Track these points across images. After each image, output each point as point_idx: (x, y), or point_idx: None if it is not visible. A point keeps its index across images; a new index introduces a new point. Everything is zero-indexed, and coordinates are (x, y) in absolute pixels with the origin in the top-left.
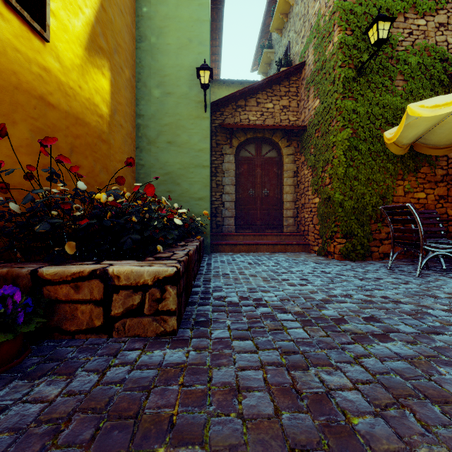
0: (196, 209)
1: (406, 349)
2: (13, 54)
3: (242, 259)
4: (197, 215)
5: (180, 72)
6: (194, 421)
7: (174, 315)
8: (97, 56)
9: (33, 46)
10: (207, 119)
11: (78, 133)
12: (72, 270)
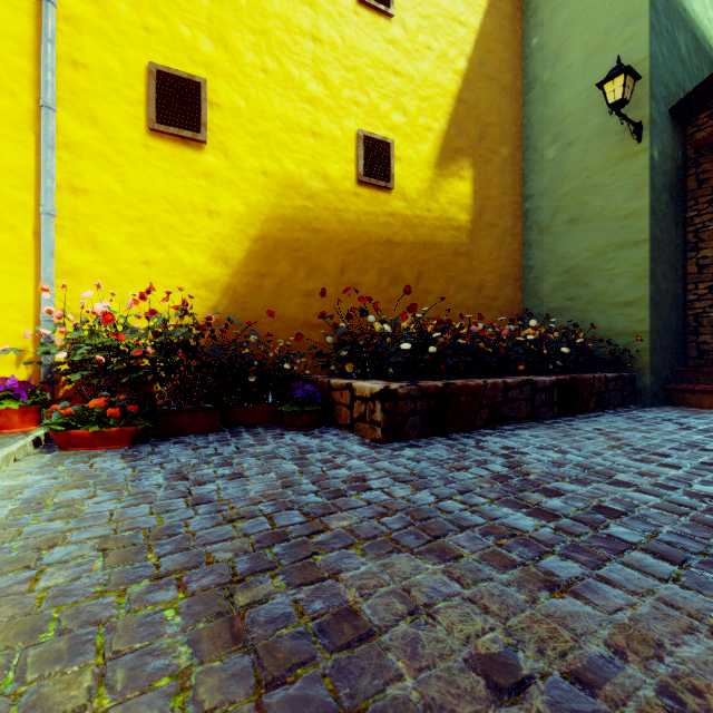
0: (619, 323)
1: (526, 525)
2: (365, 219)
3: (695, 421)
4: (621, 334)
5: (588, 98)
6: (310, 464)
7: (380, 426)
8: (451, 164)
9: (380, 201)
10: (642, 152)
11: (426, 259)
12: (340, 382)
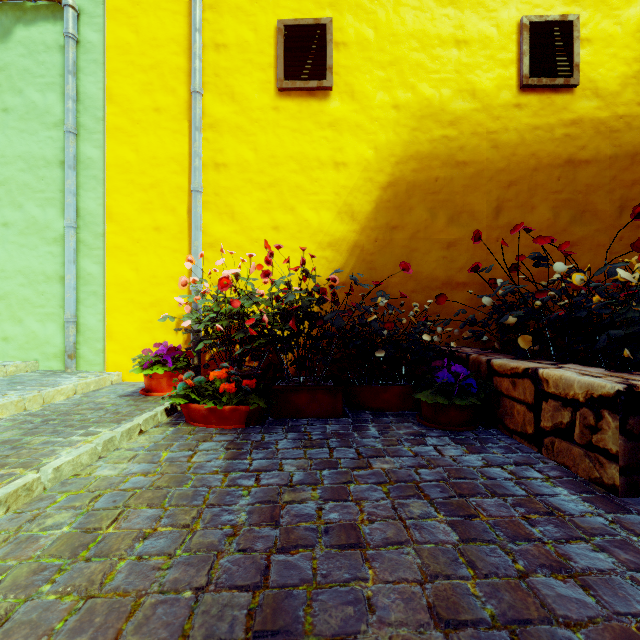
0: None
1: None
2: (531, 136)
3: None
4: None
5: None
6: (482, 532)
7: (615, 461)
8: None
9: (556, 107)
10: None
11: (635, 178)
12: (511, 364)
